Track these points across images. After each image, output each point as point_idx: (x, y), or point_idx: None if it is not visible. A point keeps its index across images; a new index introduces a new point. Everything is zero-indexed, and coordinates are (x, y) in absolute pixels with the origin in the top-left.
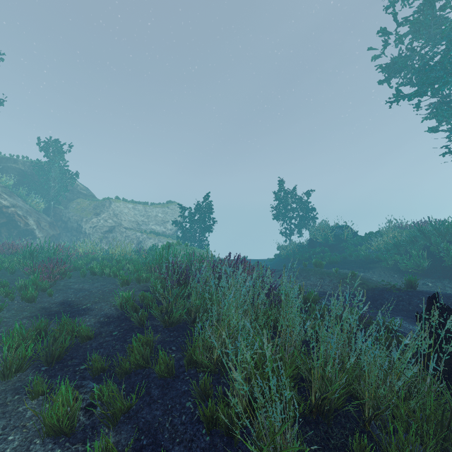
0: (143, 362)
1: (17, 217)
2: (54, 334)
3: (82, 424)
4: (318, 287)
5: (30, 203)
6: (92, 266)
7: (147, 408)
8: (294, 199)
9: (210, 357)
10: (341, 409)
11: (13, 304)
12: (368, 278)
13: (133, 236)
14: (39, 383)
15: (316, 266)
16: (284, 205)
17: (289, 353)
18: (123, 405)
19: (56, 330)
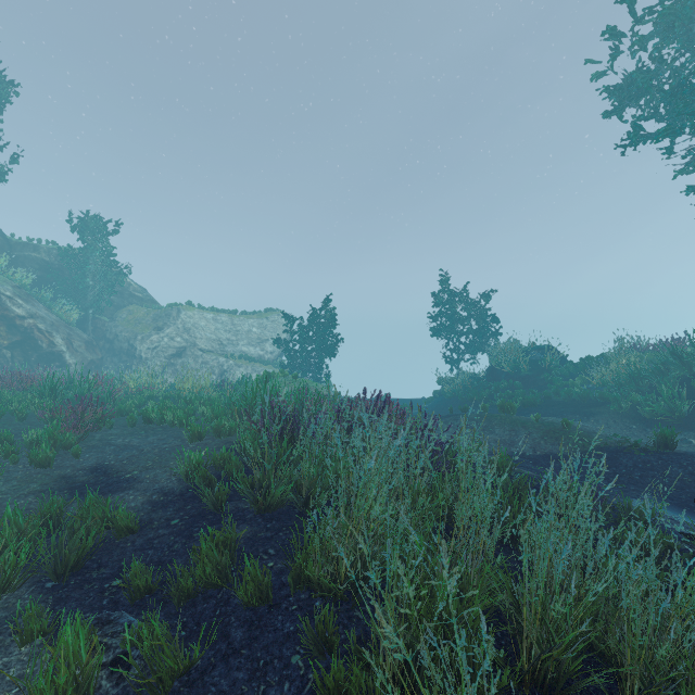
0: (218, 577)
1: (37, 333)
2: (72, 524)
3: (106, 694)
4: (507, 445)
5: (57, 312)
6: (145, 409)
7: (223, 665)
8: (465, 304)
9: (334, 570)
10: (574, 674)
11: (15, 469)
12: (590, 431)
13: (213, 362)
14: (35, 615)
15: (502, 411)
16: (450, 314)
17: (476, 568)
18: (176, 664)
19: (75, 518)
